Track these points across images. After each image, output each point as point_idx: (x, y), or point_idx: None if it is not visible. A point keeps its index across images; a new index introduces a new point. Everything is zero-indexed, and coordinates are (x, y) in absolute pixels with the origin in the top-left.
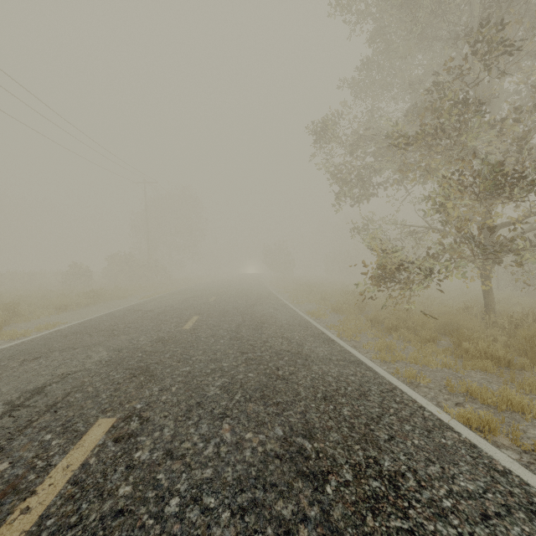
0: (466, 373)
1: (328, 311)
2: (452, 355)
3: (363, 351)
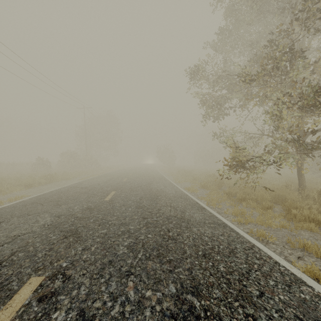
0: (298, 232)
1: (198, 187)
2: (285, 218)
3: (225, 215)
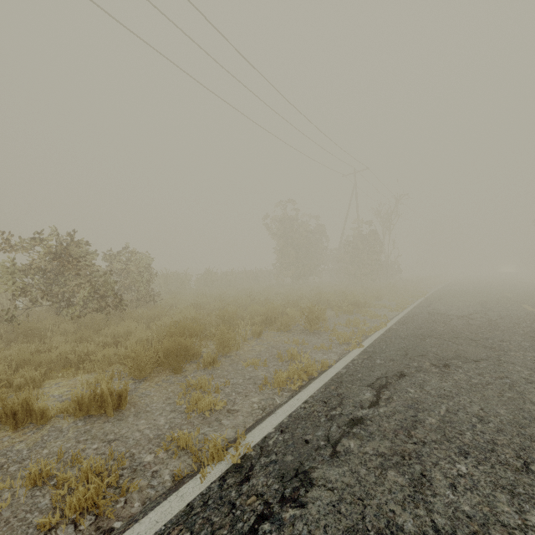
0: None
1: None
2: None
3: None
